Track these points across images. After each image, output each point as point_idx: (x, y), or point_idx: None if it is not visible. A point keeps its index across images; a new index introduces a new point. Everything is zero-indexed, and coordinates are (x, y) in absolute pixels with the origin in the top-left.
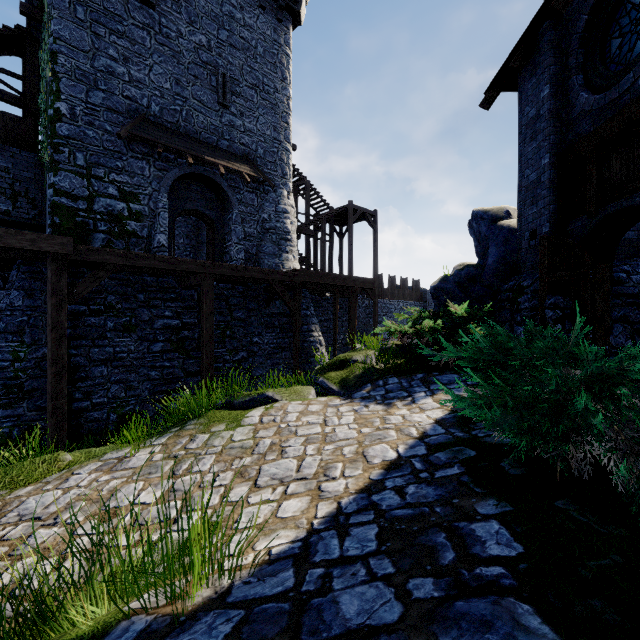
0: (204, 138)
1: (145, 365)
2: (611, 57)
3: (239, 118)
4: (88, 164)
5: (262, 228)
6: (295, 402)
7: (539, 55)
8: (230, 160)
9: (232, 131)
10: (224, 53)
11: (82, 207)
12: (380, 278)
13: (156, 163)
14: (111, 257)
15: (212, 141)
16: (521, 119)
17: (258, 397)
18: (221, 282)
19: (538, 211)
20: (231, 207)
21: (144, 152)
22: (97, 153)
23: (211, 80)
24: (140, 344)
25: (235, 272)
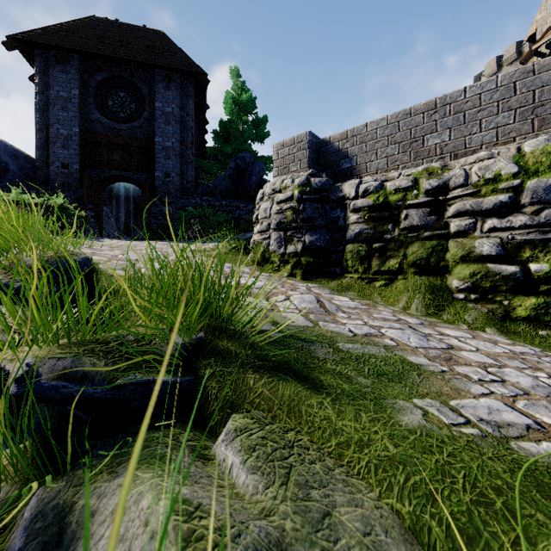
0: None
1: None
2: (108, 106)
3: None
4: None
5: None
6: None
7: (71, 67)
8: None
9: None
10: None
11: None
12: None
13: None
14: None
15: None
16: (42, 85)
17: None
18: None
19: (70, 154)
20: None
21: None
22: None
23: None
24: None
25: None
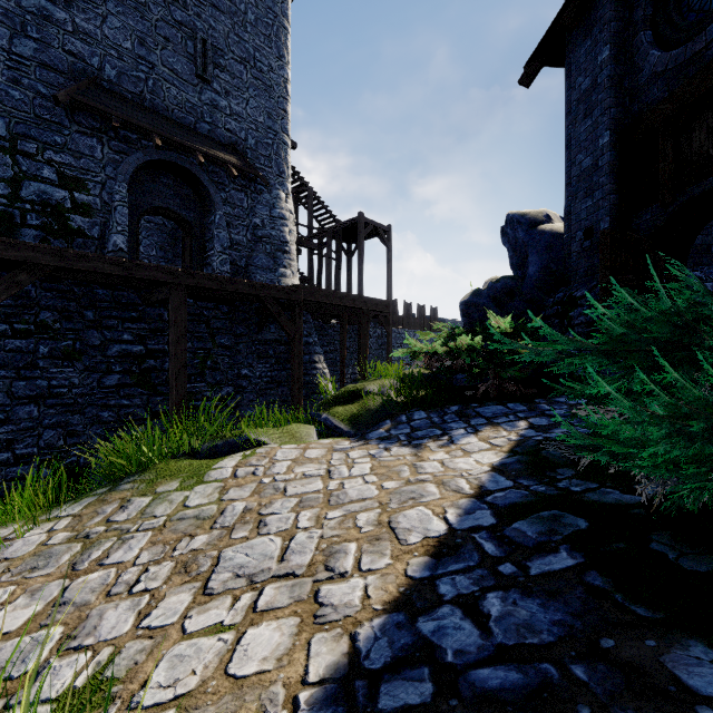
0: (178, 117)
1: (94, 403)
2: (689, 5)
3: (224, 97)
4: (12, 135)
5: (253, 236)
6: (287, 446)
7: (596, 10)
8: (212, 148)
9: (215, 113)
10: (204, 14)
11: (3, 192)
12: (394, 304)
13: (112, 143)
14: (37, 255)
15: (188, 122)
16: (570, 96)
17: (235, 440)
18: (200, 300)
19: (594, 204)
20: (213, 207)
21: (95, 127)
22: (26, 122)
23: (187, 45)
24: (87, 376)
25: (216, 284)
